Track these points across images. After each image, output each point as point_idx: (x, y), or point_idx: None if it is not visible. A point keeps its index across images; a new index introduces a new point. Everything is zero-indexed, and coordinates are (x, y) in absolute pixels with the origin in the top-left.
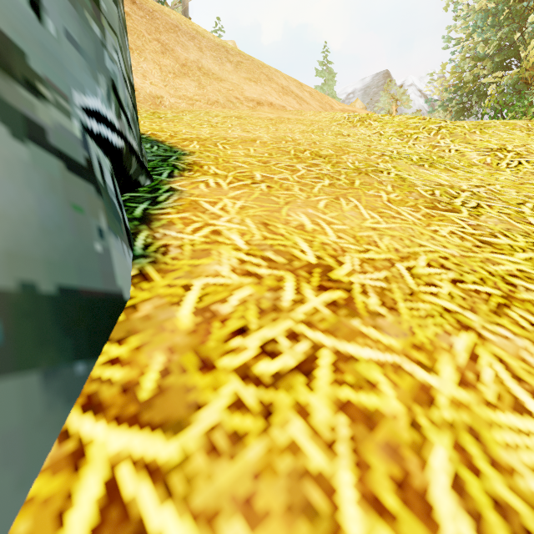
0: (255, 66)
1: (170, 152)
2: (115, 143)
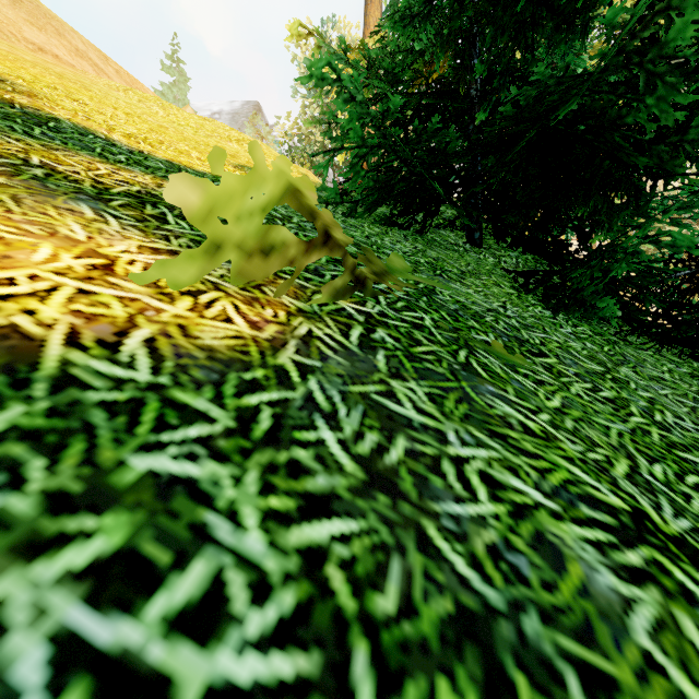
0: (42, 13)
1: None
2: None
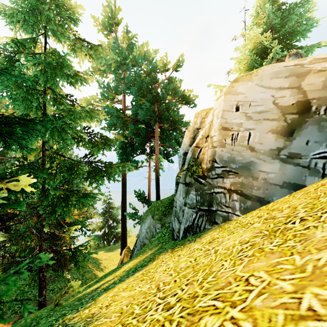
0: None
1: None
2: None
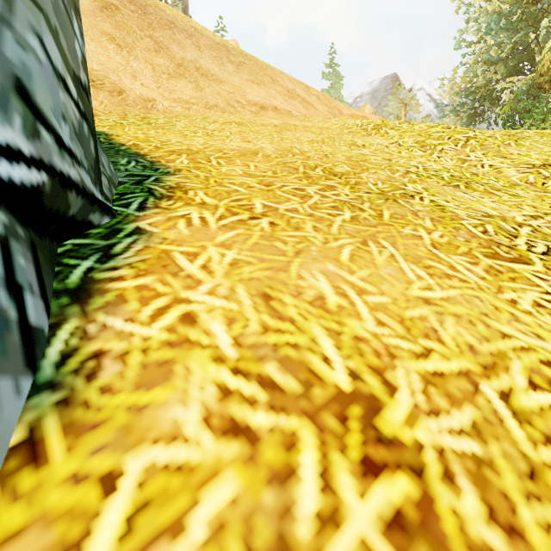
0: (259, 67)
1: (150, 170)
2: (21, 180)
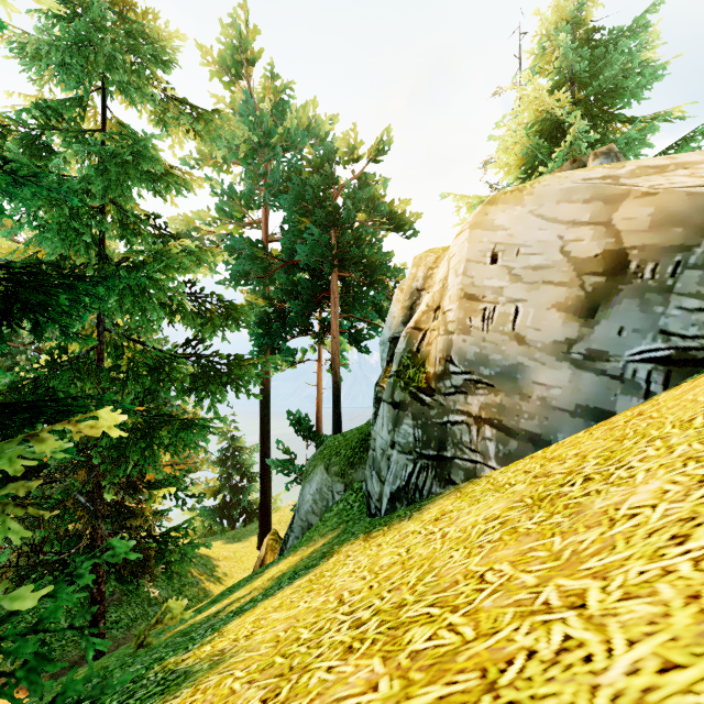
0: None
1: None
2: (660, 355)
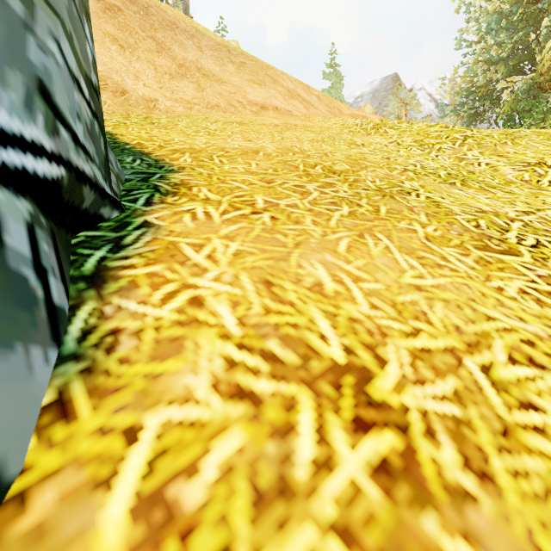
0: (259, 67)
1: (155, 167)
2: (44, 174)
